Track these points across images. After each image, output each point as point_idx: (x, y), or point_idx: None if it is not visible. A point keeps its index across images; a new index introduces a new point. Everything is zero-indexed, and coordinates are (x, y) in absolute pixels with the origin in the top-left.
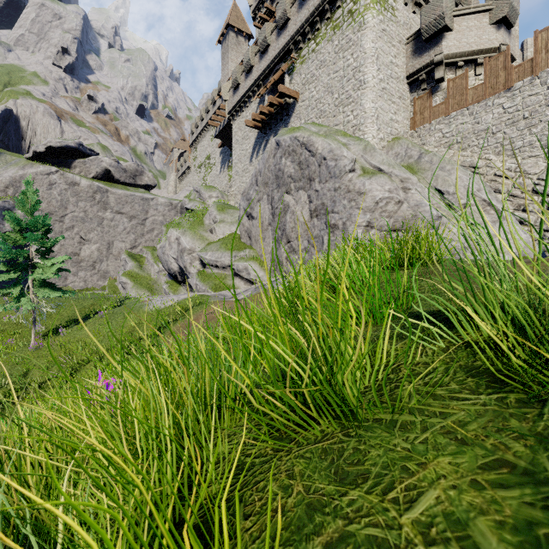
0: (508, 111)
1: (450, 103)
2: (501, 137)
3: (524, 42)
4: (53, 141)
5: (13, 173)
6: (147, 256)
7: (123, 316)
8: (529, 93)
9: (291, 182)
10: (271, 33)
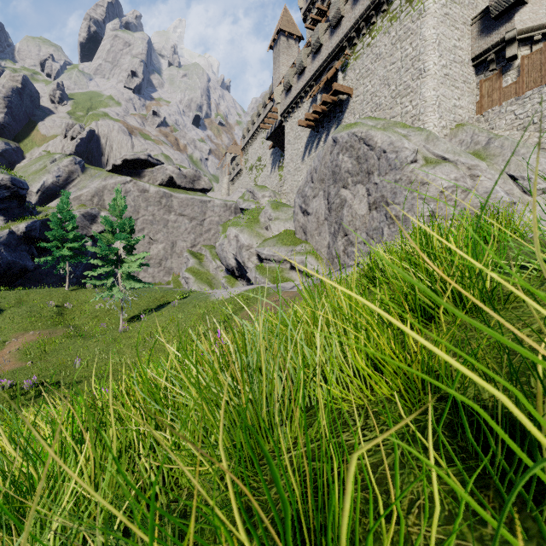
0: None
1: (525, 81)
2: None
3: None
4: (128, 155)
5: (97, 184)
6: (205, 253)
7: (192, 305)
8: None
9: (348, 177)
10: (324, 33)
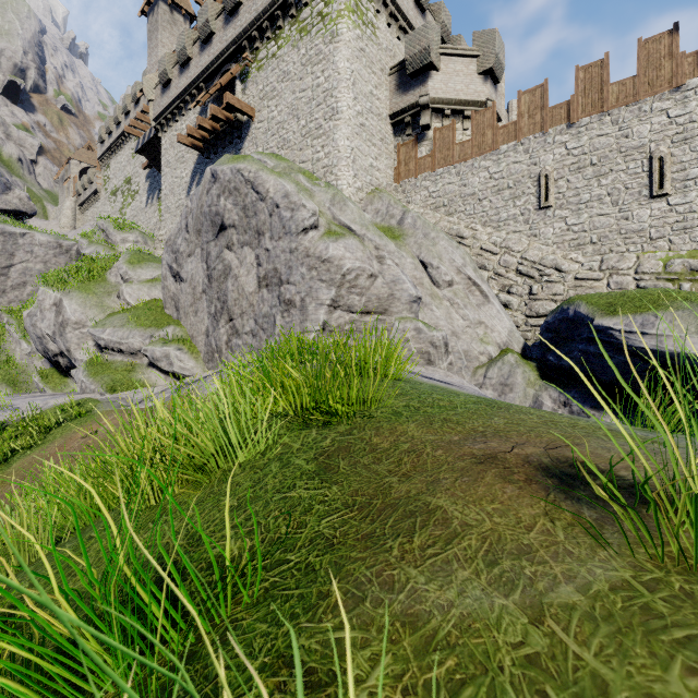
0: (494, 177)
1: (437, 157)
2: (487, 206)
3: (510, 103)
4: None
5: None
6: (8, 326)
7: None
8: (514, 160)
9: (233, 233)
10: (216, 16)
